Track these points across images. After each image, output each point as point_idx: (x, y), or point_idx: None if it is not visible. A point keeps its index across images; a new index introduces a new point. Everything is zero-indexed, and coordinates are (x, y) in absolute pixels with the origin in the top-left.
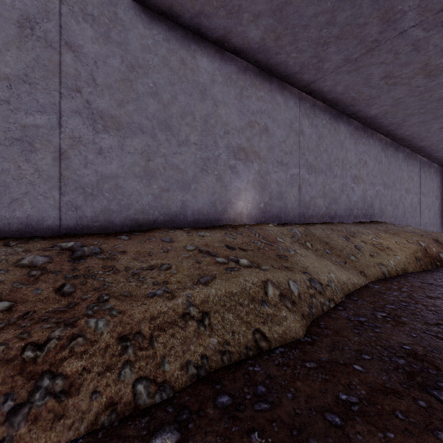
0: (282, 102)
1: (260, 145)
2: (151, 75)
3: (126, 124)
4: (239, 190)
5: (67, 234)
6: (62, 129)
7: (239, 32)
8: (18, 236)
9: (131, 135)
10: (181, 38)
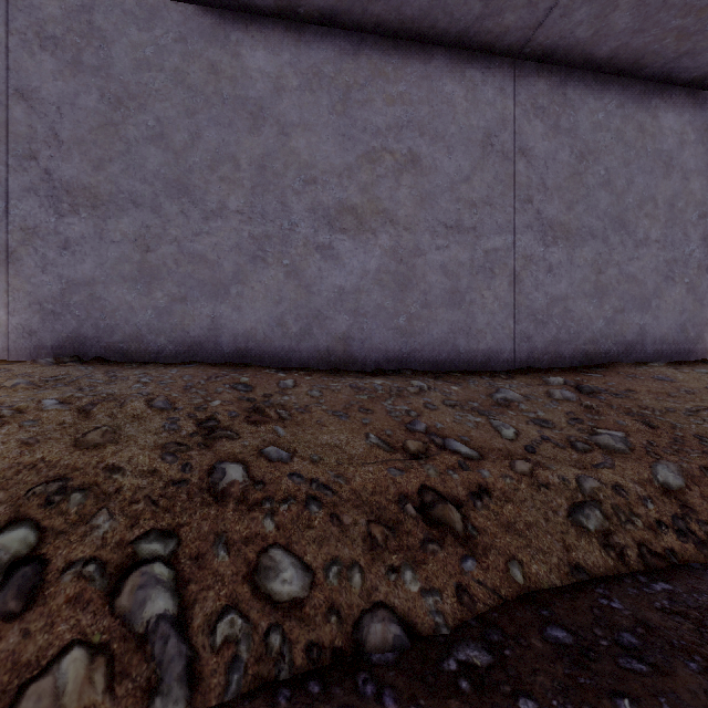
0: None
1: None
2: (602, 159)
3: (575, 231)
4: None
5: (523, 369)
6: (516, 248)
7: None
8: (481, 369)
9: (581, 243)
10: (638, 96)
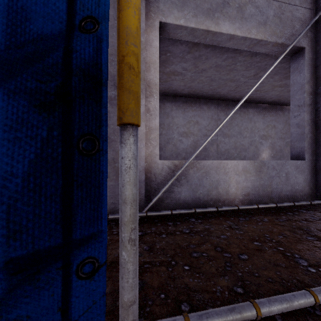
0: (281, 114)
1: (271, 132)
2: (236, 120)
3: (230, 135)
4: (263, 150)
5: None
6: (218, 139)
7: (264, 100)
8: None
9: (231, 138)
10: (244, 106)
